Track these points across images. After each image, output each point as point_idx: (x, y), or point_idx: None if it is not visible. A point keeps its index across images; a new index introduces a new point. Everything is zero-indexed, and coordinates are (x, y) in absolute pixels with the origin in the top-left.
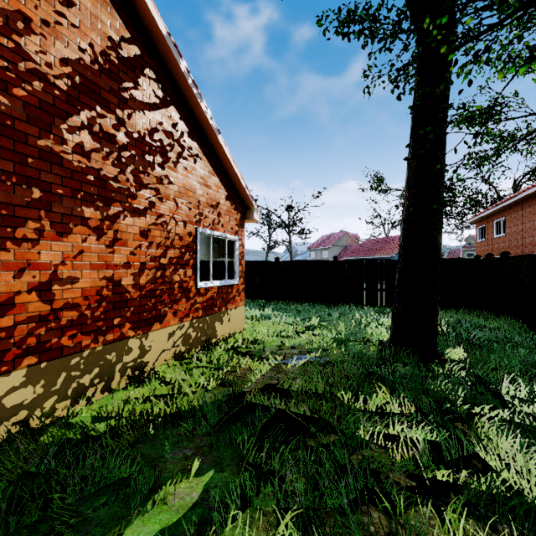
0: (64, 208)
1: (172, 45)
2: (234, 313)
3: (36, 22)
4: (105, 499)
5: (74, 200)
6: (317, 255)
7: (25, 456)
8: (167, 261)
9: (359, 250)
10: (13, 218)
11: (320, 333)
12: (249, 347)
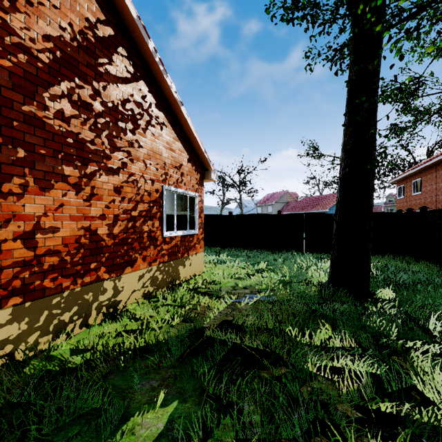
0: (47, 167)
1: (142, 27)
2: (195, 258)
3: (21, 1)
4: (79, 429)
5: (55, 160)
6: (263, 210)
7: (8, 387)
8: (138, 214)
9: (298, 206)
10: (0, 174)
11: (268, 276)
12: (208, 288)
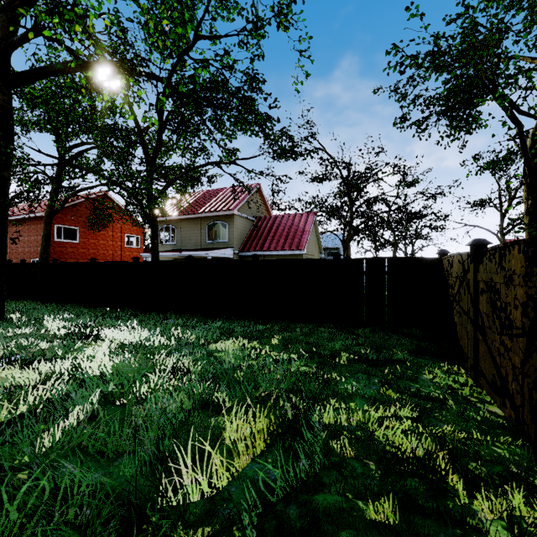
0: None
1: None
2: None
3: None
4: None
5: None
6: None
7: None
8: None
9: None
10: None
11: None
12: None
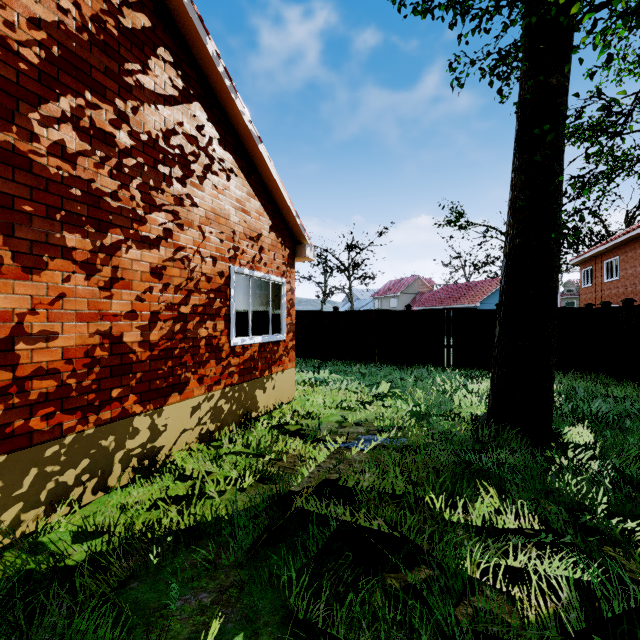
0: (35, 233)
1: (196, 17)
2: (281, 378)
3: None
4: None
5: (50, 222)
6: (383, 304)
7: None
8: (190, 310)
9: (435, 299)
10: None
11: (392, 404)
12: (301, 424)
